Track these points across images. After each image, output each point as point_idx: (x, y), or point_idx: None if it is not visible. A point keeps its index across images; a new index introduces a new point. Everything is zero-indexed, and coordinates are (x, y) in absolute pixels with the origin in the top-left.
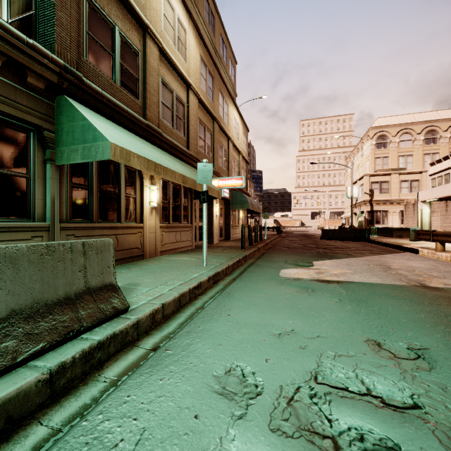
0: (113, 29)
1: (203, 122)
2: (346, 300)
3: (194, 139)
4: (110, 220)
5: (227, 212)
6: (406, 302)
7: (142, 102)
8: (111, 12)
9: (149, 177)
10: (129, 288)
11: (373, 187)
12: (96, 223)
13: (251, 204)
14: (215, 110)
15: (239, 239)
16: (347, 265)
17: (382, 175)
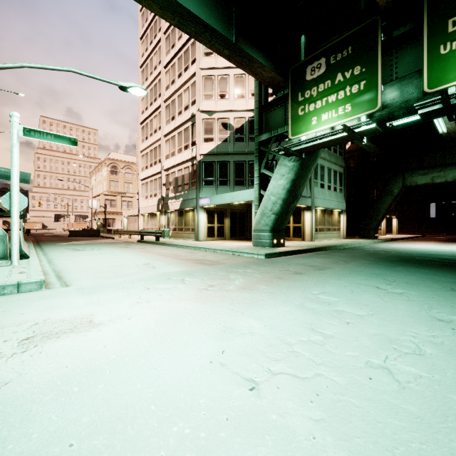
0: None
1: None
2: (80, 244)
3: None
4: None
5: None
6: (93, 244)
7: None
8: None
9: None
10: None
11: (106, 202)
12: None
13: None
14: None
15: None
16: (82, 242)
17: (112, 195)
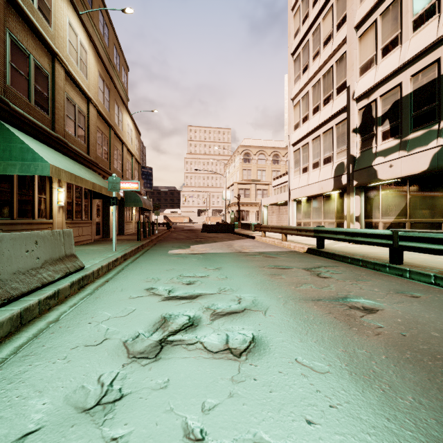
0: (29, 57)
1: (100, 130)
2: (201, 259)
3: (94, 145)
4: (27, 217)
5: (122, 209)
6: (227, 257)
7: (51, 116)
8: (27, 43)
9: (57, 180)
10: None
11: (240, 192)
12: (16, 219)
13: (144, 203)
14: (111, 119)
15: (133, 234)
16: (210, 246)
17: (246, 184)
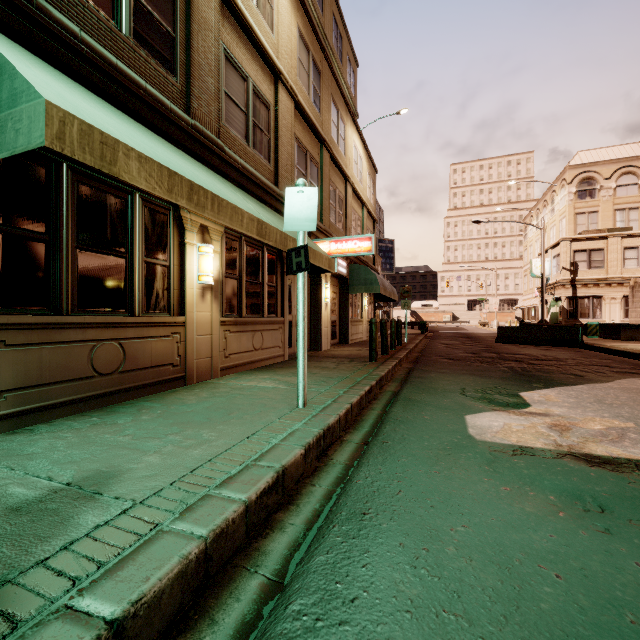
0: None
1: (303, 145)
2: None
3: (288, 170)
4: (109, 310)
5: (344, 298)
6: None
7: (184, 84)
8: None
9: (198, 228)
10: (77, 498)
11: (576, 258)
12: (70, 314)
13: (383, 286)
14: (324, 129)
15: (362, 343)
16: (600, 403)
17: (593, 239)
